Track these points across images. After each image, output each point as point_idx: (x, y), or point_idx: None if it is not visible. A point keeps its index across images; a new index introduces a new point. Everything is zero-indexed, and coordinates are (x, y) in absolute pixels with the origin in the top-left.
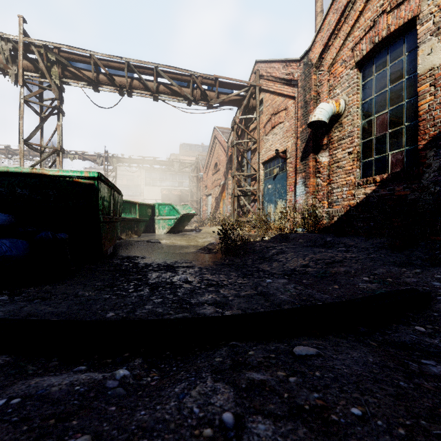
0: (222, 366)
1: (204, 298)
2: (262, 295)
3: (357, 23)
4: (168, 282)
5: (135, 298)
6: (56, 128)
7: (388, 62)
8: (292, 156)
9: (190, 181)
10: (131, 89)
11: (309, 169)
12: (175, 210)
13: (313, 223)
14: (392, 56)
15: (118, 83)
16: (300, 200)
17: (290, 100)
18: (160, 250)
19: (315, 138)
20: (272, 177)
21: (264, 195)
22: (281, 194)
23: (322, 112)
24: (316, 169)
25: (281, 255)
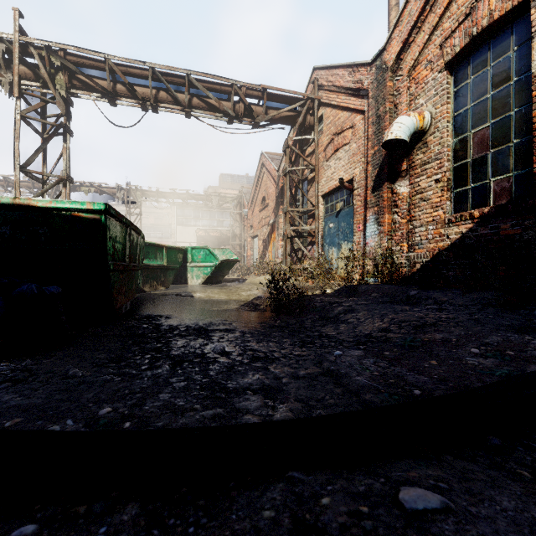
0: (276, 532)
1: (246, 380)
2: (329, 375)
3: (448, 12)
4: (198, 354)
5: (148, 379)
6: (62, 152)
7: (490, 60)
8: (361, 186)
9: (232, 220)
10: (157, 102)
11: (383, 202)
12: (212, 255)
13: (389, 272)
14: (495, 53)
15: (141, 95)
16: (371, 242)
17: (358, 115)
18: (192, 306)
19: (392, 162)
20: (335, 213)
21: (325, 236)
22: (346, 235)
23: (402, 128)
24: (392, 203)
25: (350, 315)
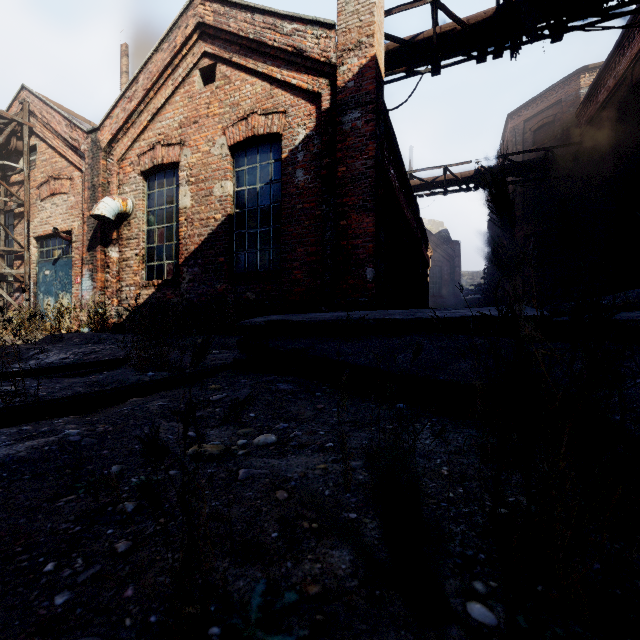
0: None
1: None
2: None
3: (143, 135)
4: None
5: None
6: None
7: (165, 185)
8: (79, 240)
9: None
10: None
11: (97, 262)
12: None
13: (101, 322)
14: (168, 182)
15: None
16: (87, 295)
17: (77, 170)
18: None
19: (105, 229)
20: (52, 260)
21: (39, 283)
22: (65, 285)
23: (107, 208)
24: (106, 264)
25: (43, 354)
